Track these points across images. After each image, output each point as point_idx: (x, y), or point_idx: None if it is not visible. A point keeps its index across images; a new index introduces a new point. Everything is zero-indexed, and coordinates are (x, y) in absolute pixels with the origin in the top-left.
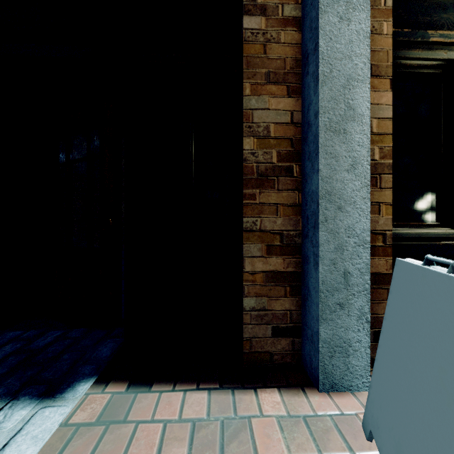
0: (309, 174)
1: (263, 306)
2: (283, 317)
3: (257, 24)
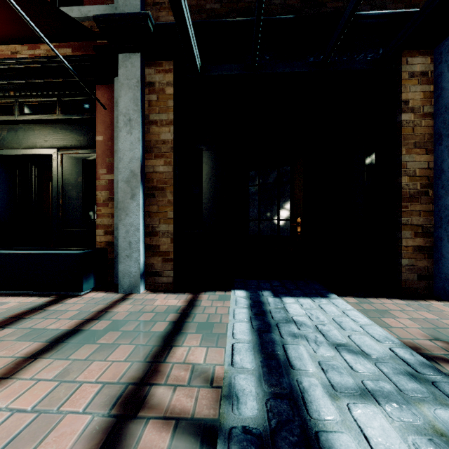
0: (443, 196)
1: (412, 263)
2: (423, 270)
3: (409, 117)
